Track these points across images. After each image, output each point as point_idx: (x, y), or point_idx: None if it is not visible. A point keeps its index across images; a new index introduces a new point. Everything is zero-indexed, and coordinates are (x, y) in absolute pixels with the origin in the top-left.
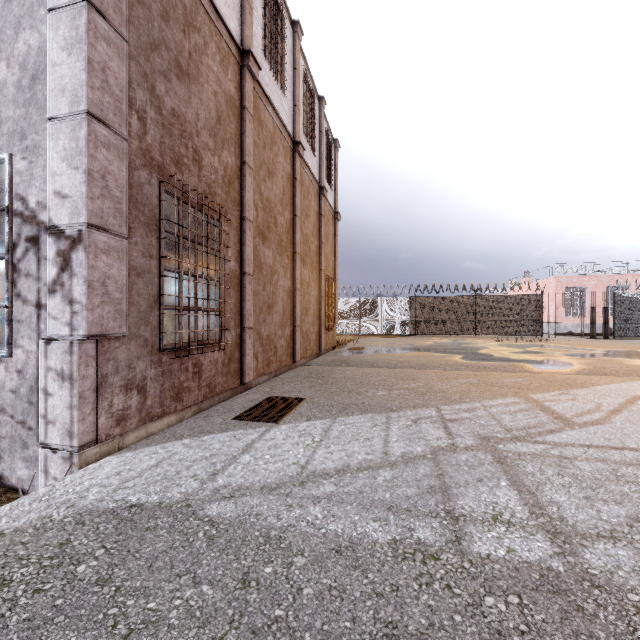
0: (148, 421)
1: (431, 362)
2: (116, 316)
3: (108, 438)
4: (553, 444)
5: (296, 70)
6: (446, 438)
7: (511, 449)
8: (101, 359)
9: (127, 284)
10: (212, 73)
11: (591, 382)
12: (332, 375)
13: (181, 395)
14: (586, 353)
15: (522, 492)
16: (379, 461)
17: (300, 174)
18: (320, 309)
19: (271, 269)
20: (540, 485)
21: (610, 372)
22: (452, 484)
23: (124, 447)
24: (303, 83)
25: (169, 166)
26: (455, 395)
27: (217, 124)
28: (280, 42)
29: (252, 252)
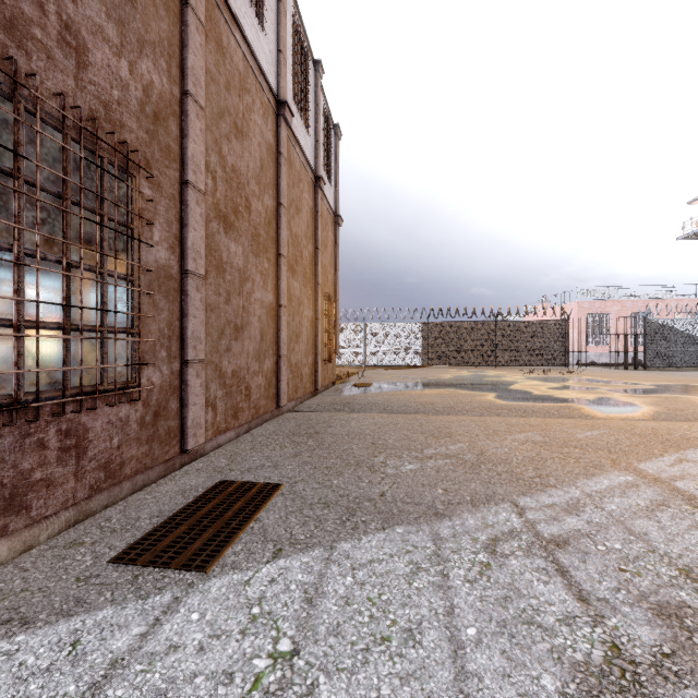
0: None
1: (461, 404)
2: None
3: None
4: None
5: (281, 3)
6: (585, 618)
7: None
8: None
9: None
10: None
11: (694, 436)
12: (330, 429)
13: (23, 498)
14: (636, 388)
15: None
16: None
17: (288, 151)
18: (316, 335)
19: (240, 273)
20: None
21: (693, 416)
22: None
23: None
24: (292, 32)
25: None
26: (526, 469)
27: (127, 4)
28: None
29: (203, 241)
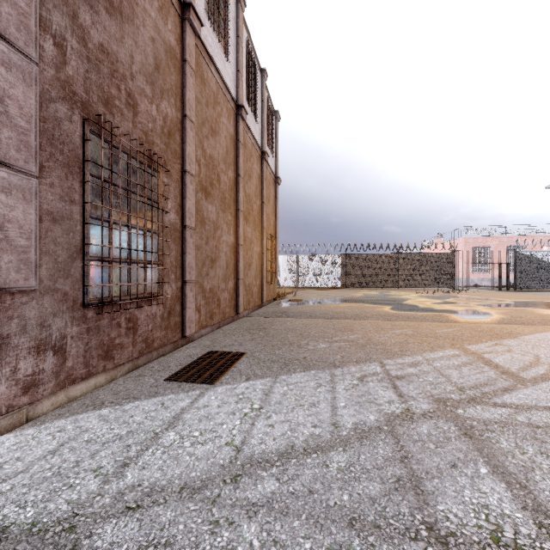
0: (68, 384)
1: (364, 313)
2: (20, 266)
3: (11, 410)
4: (515, 407)
5: (239, 38)
6: (398, 401)
7: (473, 415)
8: (0, 317)
9: (37, 230)
10: (149, 18)
11: (517, 332)
12: (273, 327)
13: (112, 353)
14: (498, 303)
15: (511, 485)
16: (329, 437)
17: (243, 137)
18: (262, 264)
19: (214, 224)
20: (528, 472)
21: (527, 321)
22: (422, 473)
23: (35, 417)
24: (246, 53)
25: (96, 105)
26: (395, 347)
27: (155, 72)
28: (223, 7)
29: (194, 206)
